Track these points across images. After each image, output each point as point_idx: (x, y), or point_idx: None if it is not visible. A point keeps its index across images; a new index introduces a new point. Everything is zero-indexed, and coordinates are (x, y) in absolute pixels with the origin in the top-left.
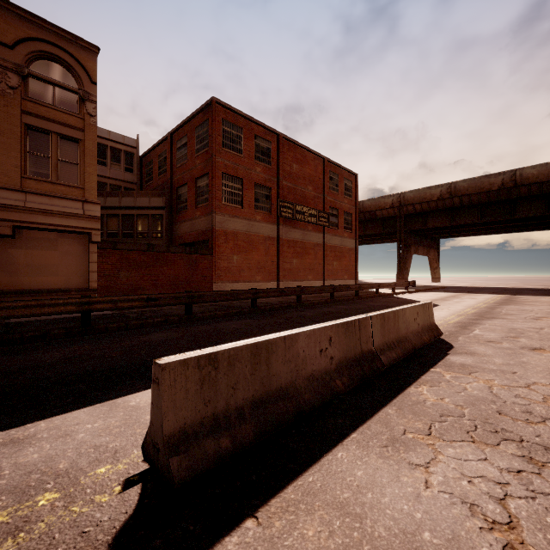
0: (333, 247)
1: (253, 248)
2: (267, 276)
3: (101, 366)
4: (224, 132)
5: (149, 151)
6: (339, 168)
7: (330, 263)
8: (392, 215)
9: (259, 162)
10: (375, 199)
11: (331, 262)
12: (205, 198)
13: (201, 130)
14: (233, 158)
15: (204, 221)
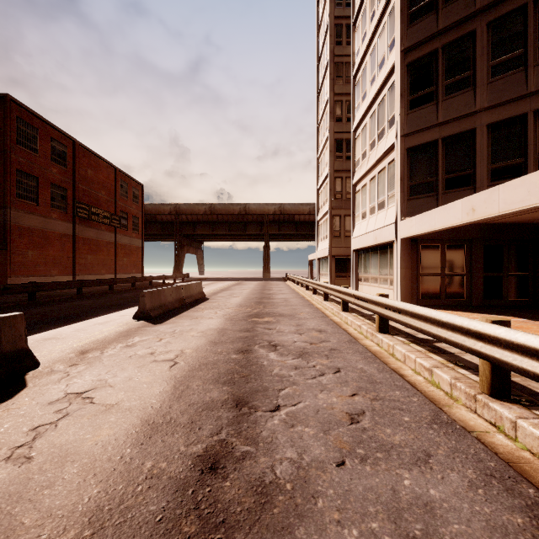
0: (123, 246)
1: (49, 244)
2: (63, 270)
3: (48, 318)
4: (19, 130)
5: None
6: (129, 177)
7: (121, 259)
8: (170, 220)
9: (55, 164)
10: (156, 205)
11: (122, 258)
12: None
13: None
14: (28, 156)
15: None
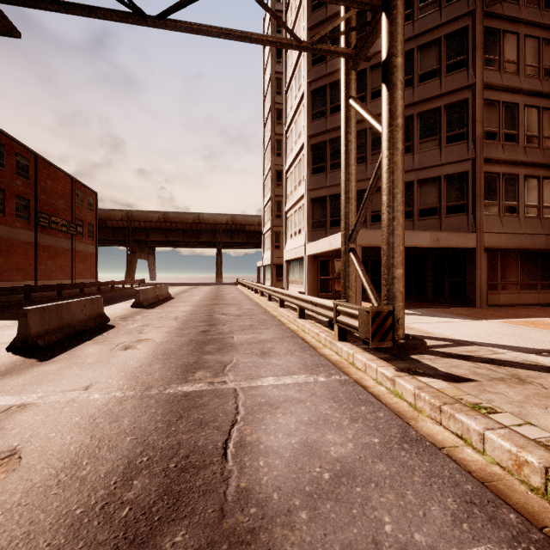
0: (79, 252)
1: (14, 252)
2: (26, 276)
3: None
4: None
5: None
6: (84, 186)
7: (77, 265)
8: (121, 226)
9: (19, 177)
10: (107, 210)
11: (78, 264)
12: None
13: None
14: None
15: None
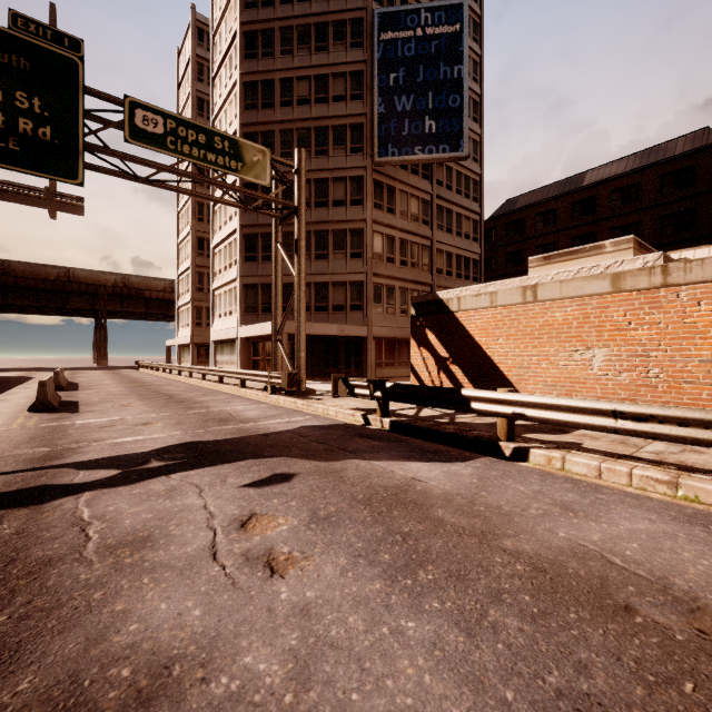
0: None
1: None
2: None
3: None
4: None
5: None
6: None
7: None
8: None
9: None
10: None
11: None
12: None
13: None
14: None
15: None
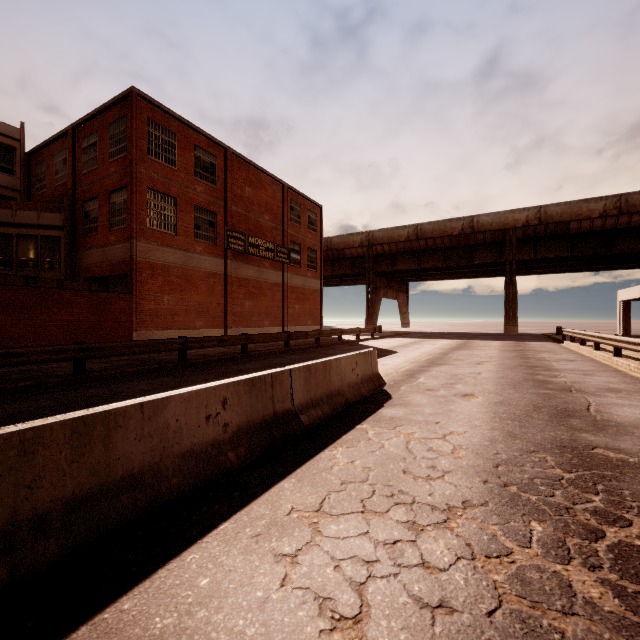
0: (294, 288)
1: (191, 287)
2: (211, 321)
3: None
4: (150, 136)
5: (40, 148)
6: (302, 197)
7: (291, 306)
8: (361, 254)
9: (199, 180)
10: (344, 236)
11: (292, 305)
12: (123, 218)
13: (117, 128)
14: (163, 170)
15: (122, 249)
